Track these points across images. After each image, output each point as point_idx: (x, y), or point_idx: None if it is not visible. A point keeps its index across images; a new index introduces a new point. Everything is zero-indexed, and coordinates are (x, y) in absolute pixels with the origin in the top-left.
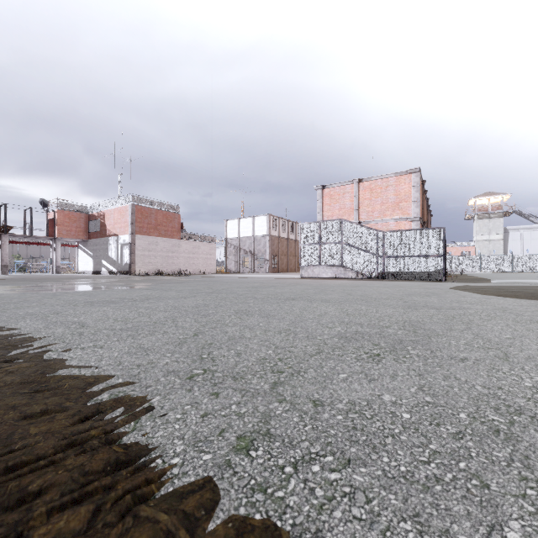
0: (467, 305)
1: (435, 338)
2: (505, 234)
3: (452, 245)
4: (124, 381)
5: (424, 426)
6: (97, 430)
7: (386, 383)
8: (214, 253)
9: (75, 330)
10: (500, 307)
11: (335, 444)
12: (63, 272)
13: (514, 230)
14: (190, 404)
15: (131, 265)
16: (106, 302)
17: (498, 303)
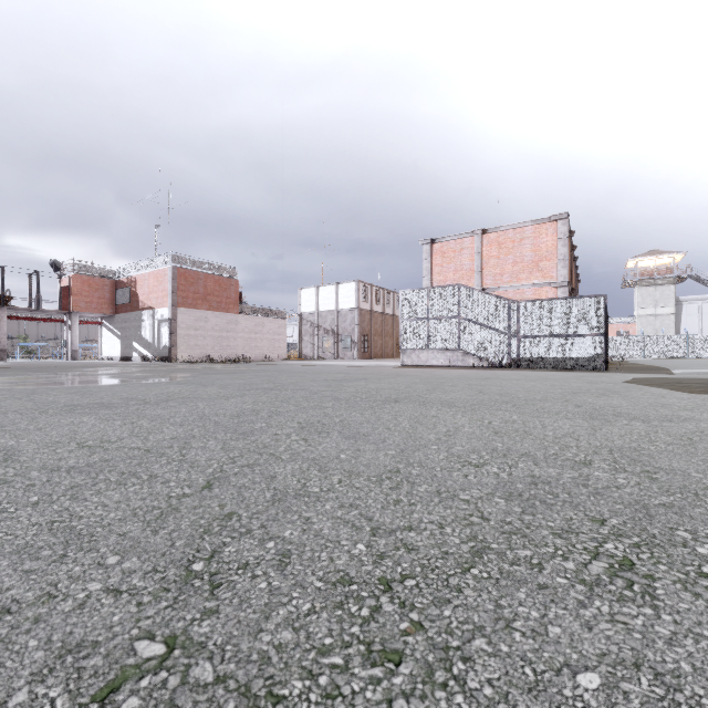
0: (686, 413)
1: None
2: (677, 307)
3: None
4: None
5: None
6: None
7: None
8: (284, 332)
9: None
10: None
11: None
12: (82, 358)
13: (689, 302)
14: None
15: (171, 348)
16: (98, 405)
17: None
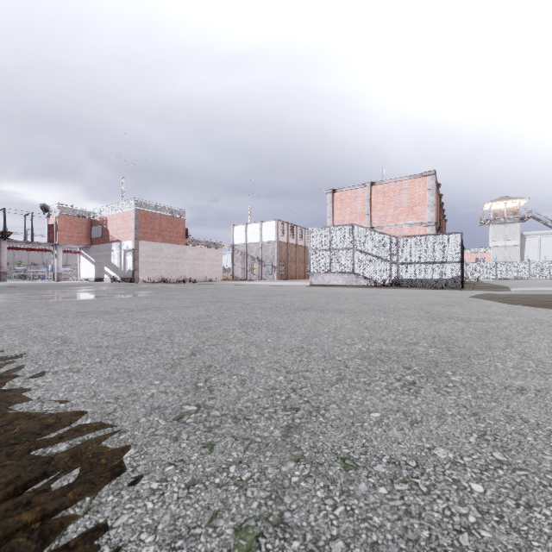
0: (497, 316)
1: (476, 359)
2: (522, 240)
3: (467, 252)
4: (94, 422)
5: (509, 509)
6: (33, 514)
7: (434, 428)
8: (221, 259)
9: (54, 348)
10: (534, 318)
11: (384, 546)
12: (65, 279)
13: (530, 236)
14: (173, 463)
15: (134, 272)
16: (100, 312)
17: (529, 313)
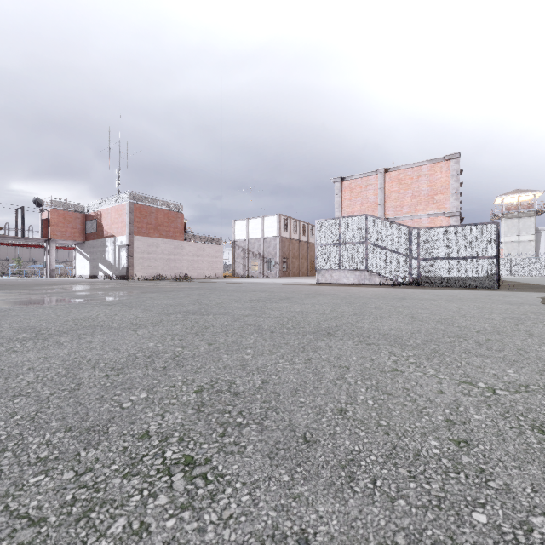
0: None
1: None
2: (537, 235)
3: None
4: None
5: None
6: None
7: None
8: (221, 256)
9: None
10: None
11: None
12: (60, 276)
13: None
14: None
15: (128, 268)
16: None
17: None
